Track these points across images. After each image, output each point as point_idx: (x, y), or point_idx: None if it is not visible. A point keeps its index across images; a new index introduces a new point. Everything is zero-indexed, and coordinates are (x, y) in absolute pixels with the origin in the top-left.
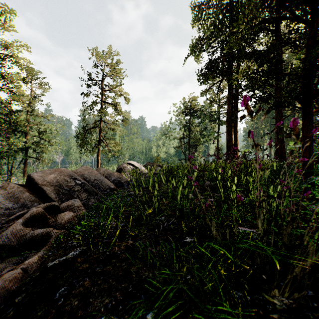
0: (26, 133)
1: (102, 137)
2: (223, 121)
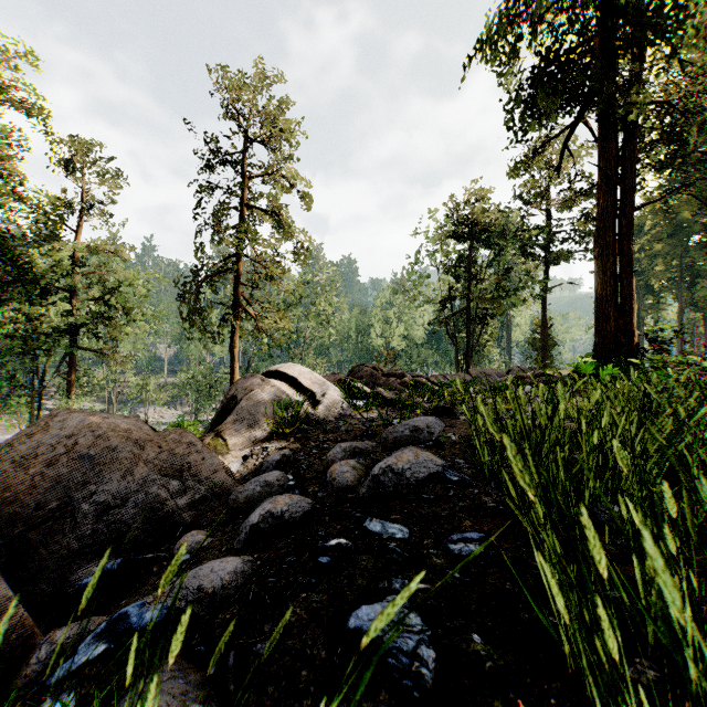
0: (73, 292)
1: (244, 297)
2: (560, 252)
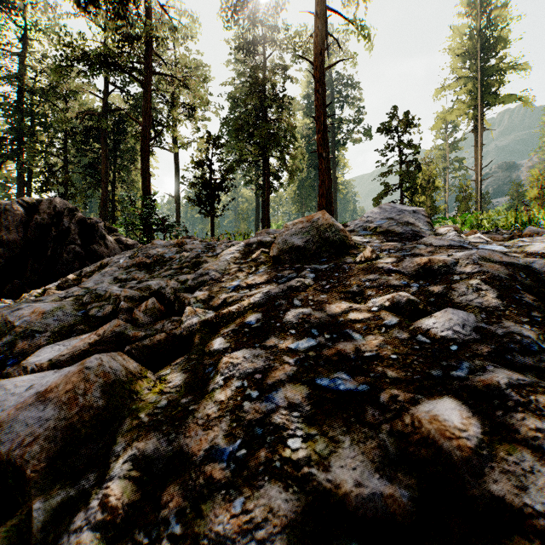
0: None
1: None
2: None
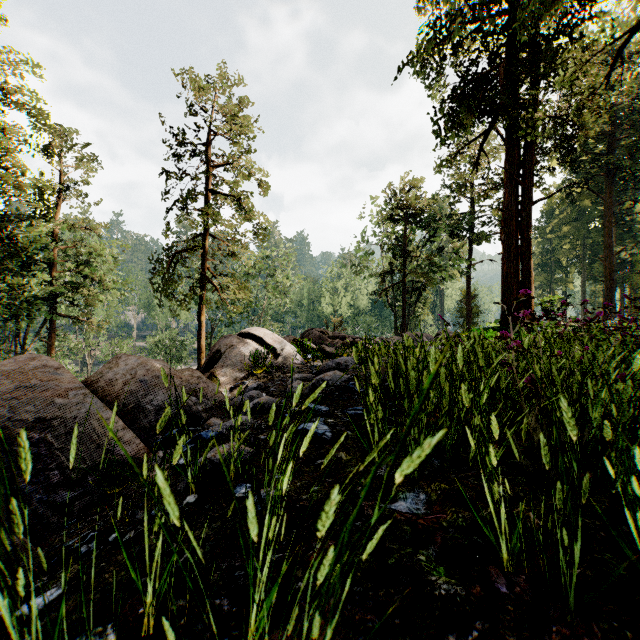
0: (53, 264)
1: (210, 271)
2: (481, 234)
